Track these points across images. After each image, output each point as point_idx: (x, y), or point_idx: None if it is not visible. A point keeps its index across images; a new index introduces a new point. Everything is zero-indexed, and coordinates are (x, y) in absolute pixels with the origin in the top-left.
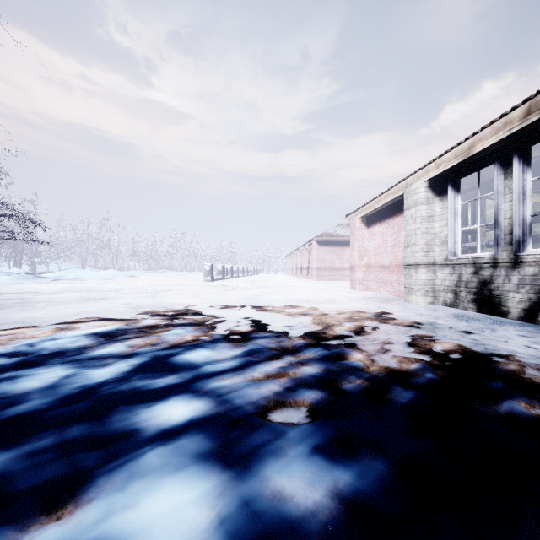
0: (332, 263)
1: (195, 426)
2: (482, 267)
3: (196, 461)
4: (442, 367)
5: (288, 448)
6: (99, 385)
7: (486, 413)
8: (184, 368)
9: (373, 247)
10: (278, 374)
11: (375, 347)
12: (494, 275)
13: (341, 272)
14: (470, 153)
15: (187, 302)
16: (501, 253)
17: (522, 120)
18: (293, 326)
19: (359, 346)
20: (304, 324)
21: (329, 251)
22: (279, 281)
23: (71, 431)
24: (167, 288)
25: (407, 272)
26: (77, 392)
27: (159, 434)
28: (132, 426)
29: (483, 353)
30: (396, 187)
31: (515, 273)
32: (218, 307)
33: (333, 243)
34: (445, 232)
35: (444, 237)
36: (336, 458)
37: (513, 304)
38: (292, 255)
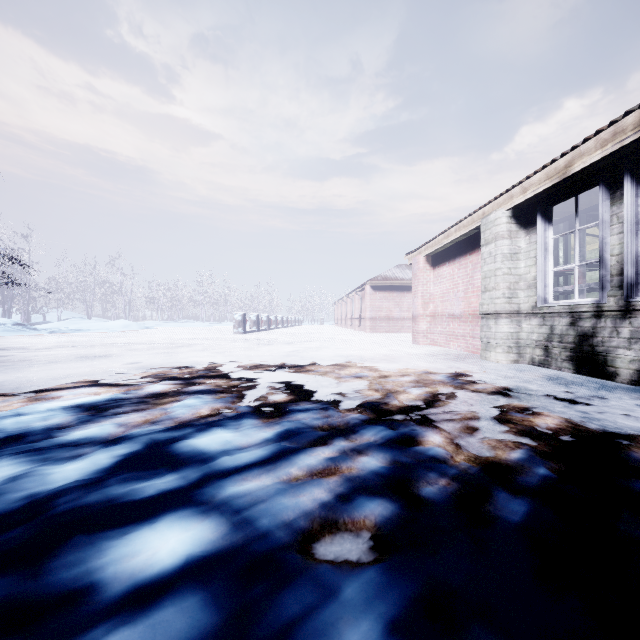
0: (389, 312)
1: (191, 577)
2: (581, 317)
3: None
4: (554, 456)
5: (344, 625)
6: (56, 494)
7: None
8: (191, 461)
9: (440, 292)
10: (325, 469)
11: (456, 424)
12: (597, 327)
13: (400, 323)
14: (567, 173)
15: (210, 361)
16: (607, 299)
17: (638, 128)
18: (344, 393)
19: (435, 423)
20: (358, 390)
21: (385, 298)
22: (326, 333)
23: None
24: (188, 343)
25: (484, 323)
26: (18, 508)
27: (129, 595)
28: (89, 577)
29: (602, 434)
30: (470, 218)
31: (625, 325)
32: (248, 367)
33: (390, 288)
34: (533, 273)
35: (531, 279)
36: None
37: (623, 363)
38: (341, 302)
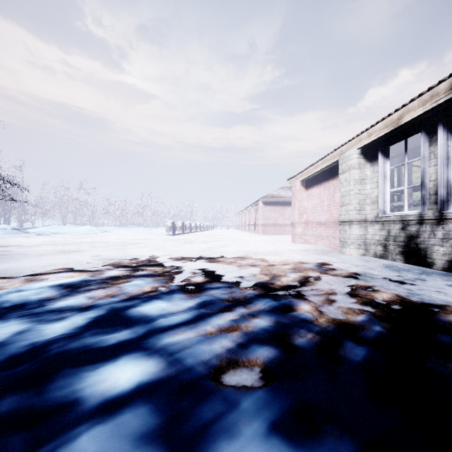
0: (276, 220)
1: (142, 395)
2: (409, 224)
3: (137, 447)
4: (387, 319)
5: (242, 424)
6: (49, 342)
7: (444, 373)
8: (139, 322)
9: (311, 206)
10: (230, 327)
11: (320, 297)
12: (420, 230)
13: (283, 228)
14: (399, 123)
15: (150, 254)
16: (427, 211)
17: (448, 92)
18: (243, 276)
19: (305, 296)
20: (253, 275)
21: (273, 210)
22: (231, 235)
23: (2, 405)
24: (134, 242)
25: (341, 228)
26: (25, 352)
27: (101, 406)
28: (74, 395)
29: (421, 304)
30: (331, 154)
31: (439, 229)
32: (176, 259)
33: (276, 203)
34: (376, 193)
35: (374, 197)
36: (297, 440)
37: (438, 256)
38: (241, 213)
